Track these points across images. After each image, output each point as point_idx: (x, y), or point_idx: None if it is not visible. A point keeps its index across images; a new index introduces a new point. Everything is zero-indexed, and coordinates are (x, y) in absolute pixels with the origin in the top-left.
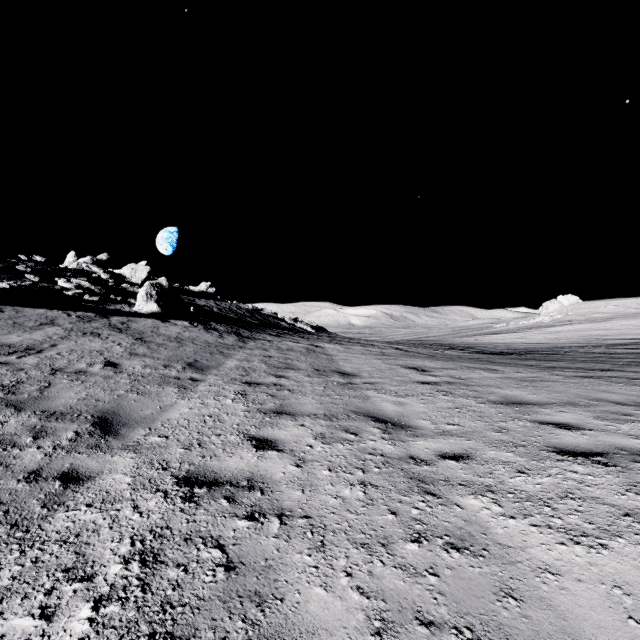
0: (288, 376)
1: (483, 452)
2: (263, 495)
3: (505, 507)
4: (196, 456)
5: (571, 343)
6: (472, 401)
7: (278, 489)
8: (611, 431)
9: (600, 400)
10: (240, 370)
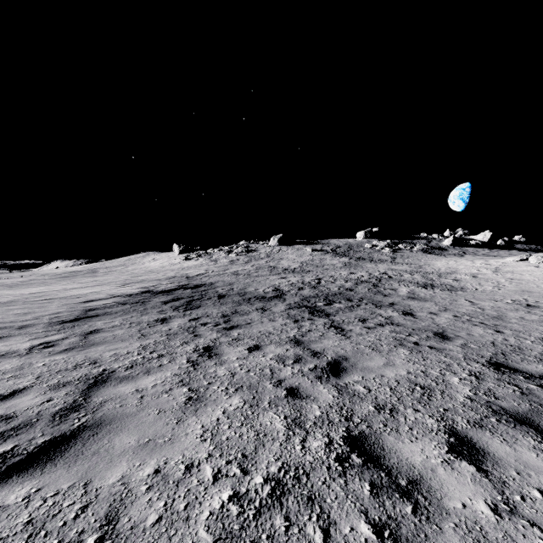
0: None
1: None
2: None
3: None
4: None
5: None
6: None
7: None
8: None
9: None
10: None
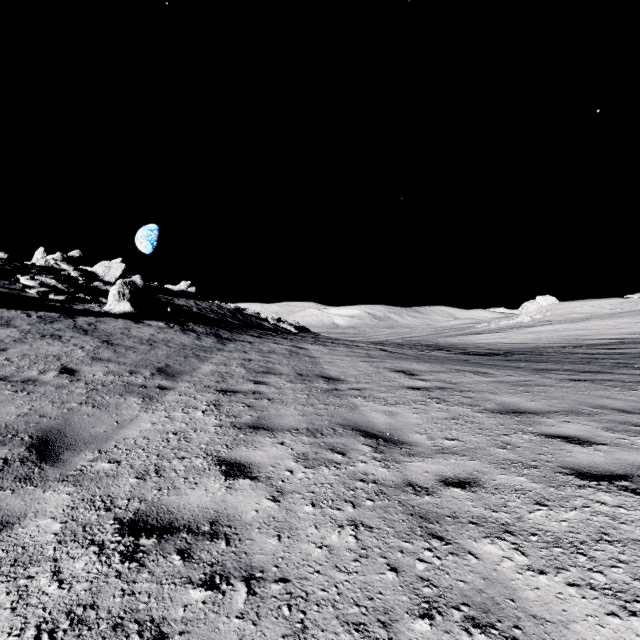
0: (268, 382)
1: (491, 476)
2: (228, 546)
3: (531, 556)
4: (150, 489)
5: (552, 343)
6: (468, 410)
7: (248, 536)
8: (626, 446)
9: (603, 407)
10: (216, 376)
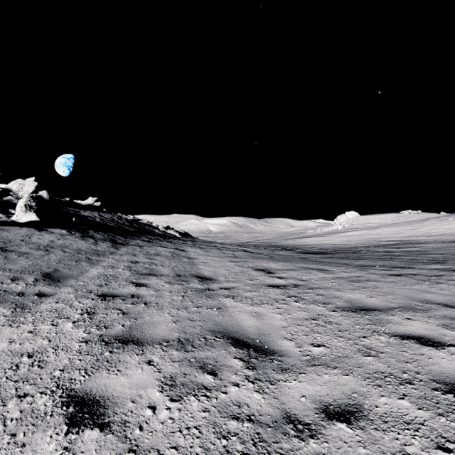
0: (149, 284)
1: (373, 400)
2: None
3: None
4: None
5: (360, 244)
6: (324, 308)
7: None
8: None
9: (429, 302)
10: (101, 279)
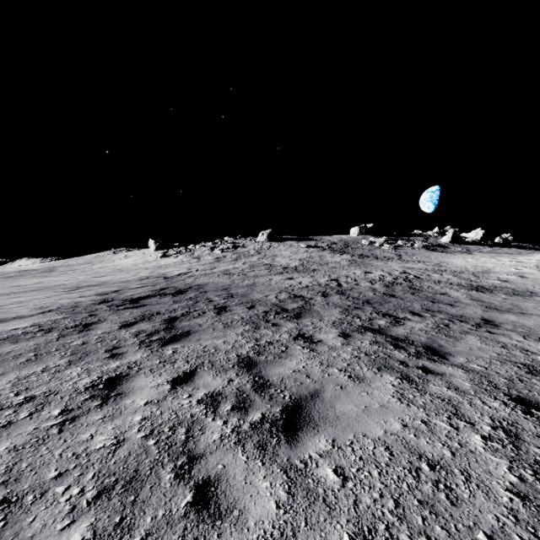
0: None
1: None
2: None
3: None
4: None
5: None
6: None
7: None
8: None
9: None
10: None
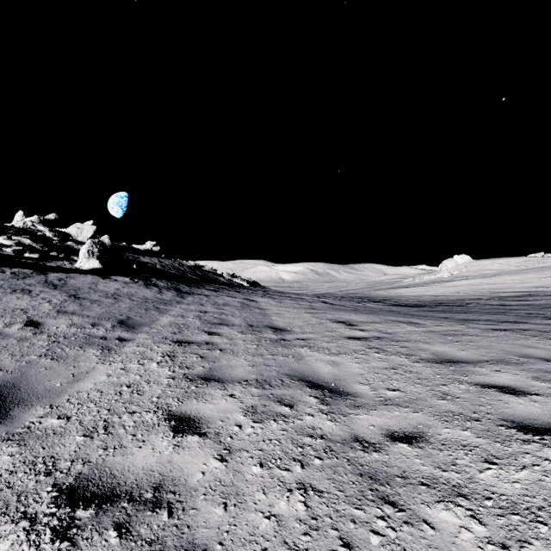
0: (221, 333)
1: (436, 430)
2: (171, 518)
3: (489, 526)
4: (96, 448)
5: (469, 296)
6: (406, 359)
7: (192, 504)
8: None
9: (528, 356)
10: (173, 327)
